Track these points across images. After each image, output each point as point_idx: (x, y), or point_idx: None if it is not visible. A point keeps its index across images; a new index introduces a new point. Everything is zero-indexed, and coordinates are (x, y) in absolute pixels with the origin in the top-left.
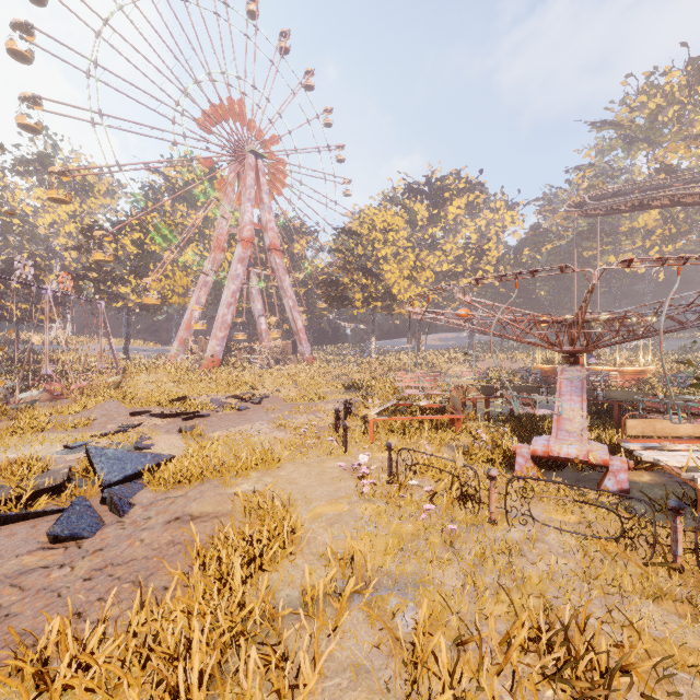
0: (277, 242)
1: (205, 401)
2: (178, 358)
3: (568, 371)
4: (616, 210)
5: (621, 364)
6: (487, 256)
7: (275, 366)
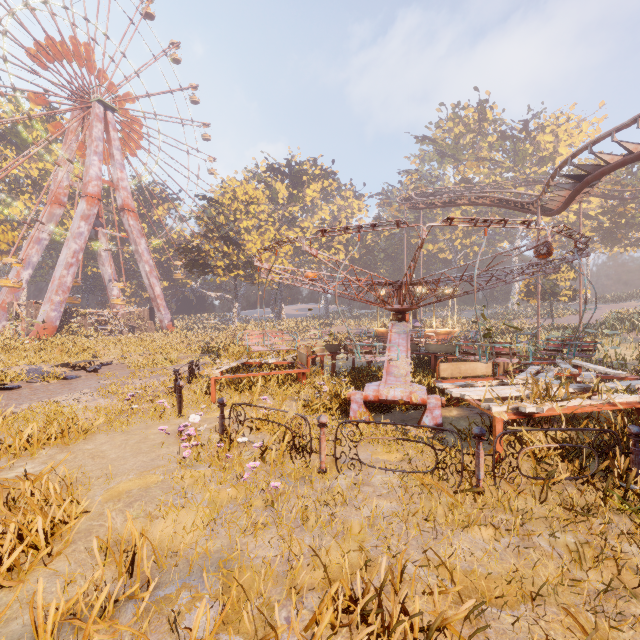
0: (131, 202)
1: (17, 371)
2: None
3: (397, 326)
4: (433, 205)
5: (437, 328)
6: (338, 236)
7: (128, 334)
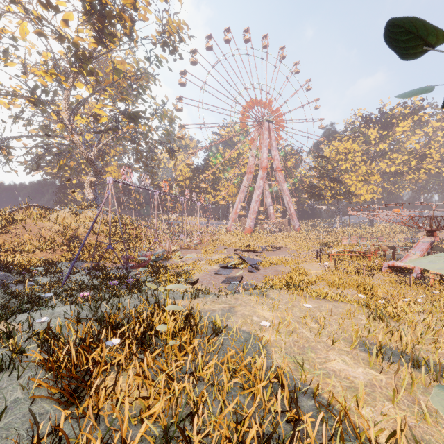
0: (279, 166)
1: (258, 247)
2: (231, 228)
3: (425, 239)
4: None
5: None
6: (429, 158)
7: (279, 233)
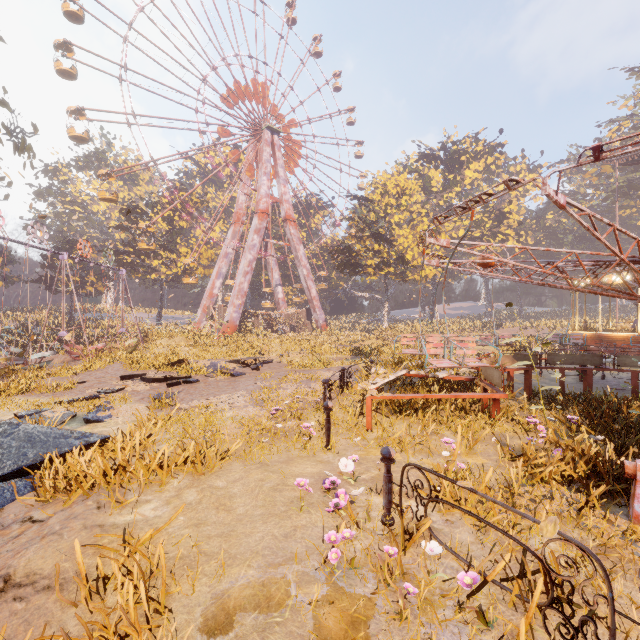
0: (291, 213)
1: (199, 366)
2: (202, 324)
3: None
4: None
5: None
6: (507, 219)
7: (289, 333)
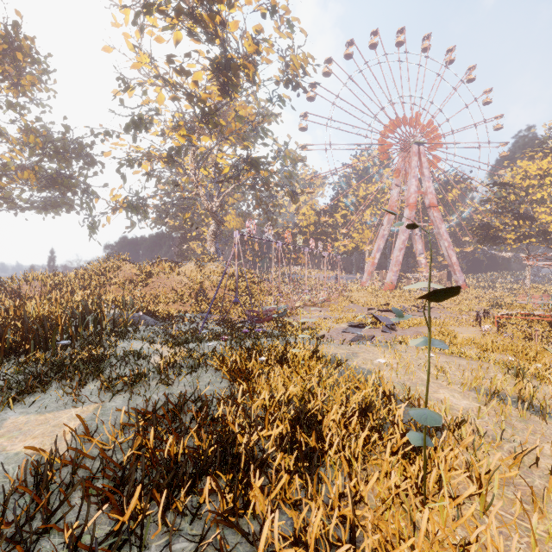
0: (434, 201)
1: (399, 306)
2: (367, 283)
3: None
4: None
5: None
6: None
7: None
